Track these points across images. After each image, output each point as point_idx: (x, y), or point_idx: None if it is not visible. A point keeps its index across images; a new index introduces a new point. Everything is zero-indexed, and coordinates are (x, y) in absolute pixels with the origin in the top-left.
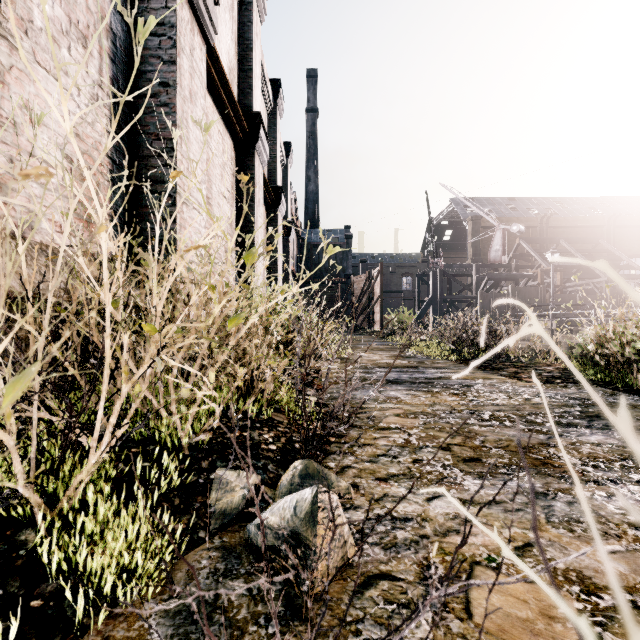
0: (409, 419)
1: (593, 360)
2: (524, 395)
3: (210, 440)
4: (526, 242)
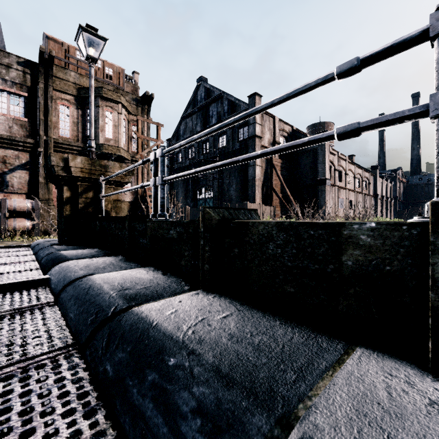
0: None
1: None
2: None
3: None
4: None
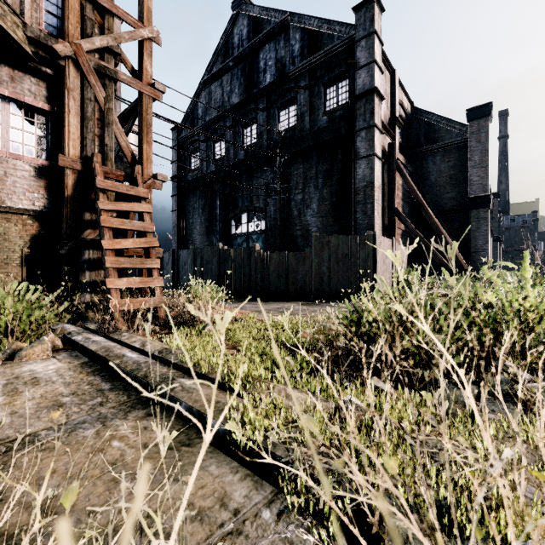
0: None
1: None
2: None
3: None
4: None
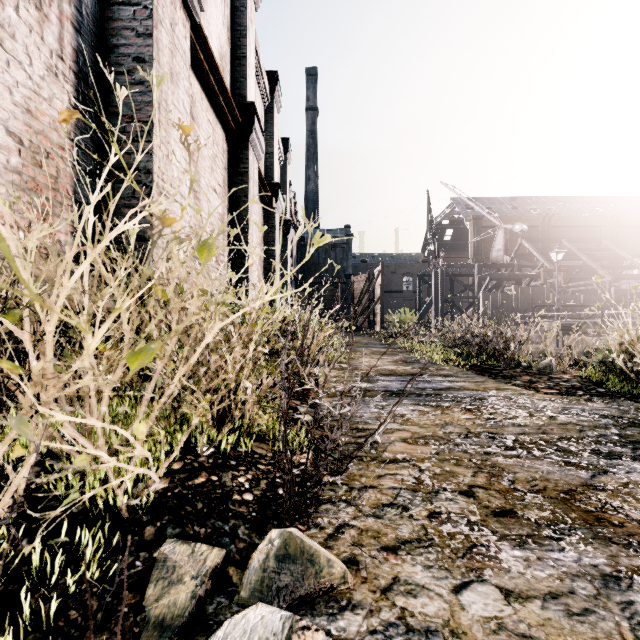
0: (419, 446)
1: (616, 368)
2: (547, 412)
3: (164, 492)
4: (528, 242)
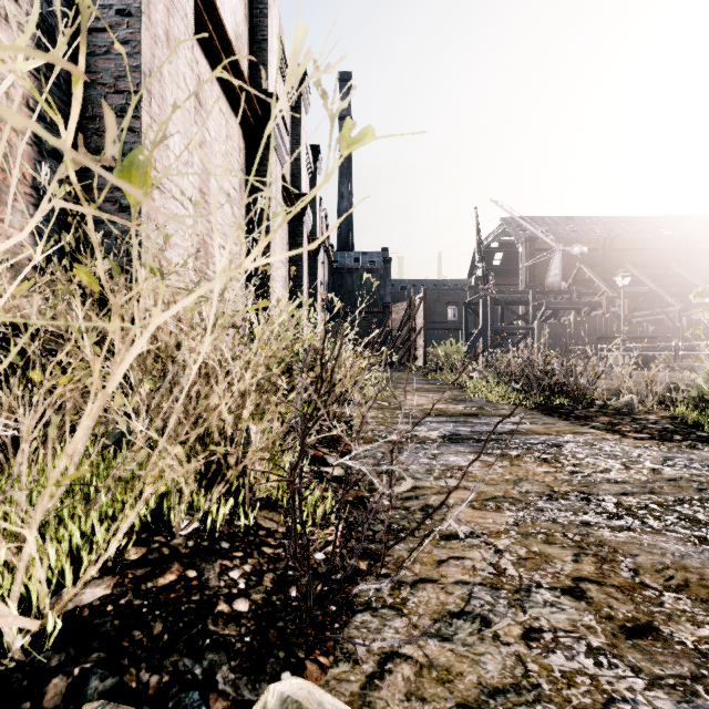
0: (489, 513)
1: None
2: (645, 462)
3: (100, 605)
4: (588, 266)
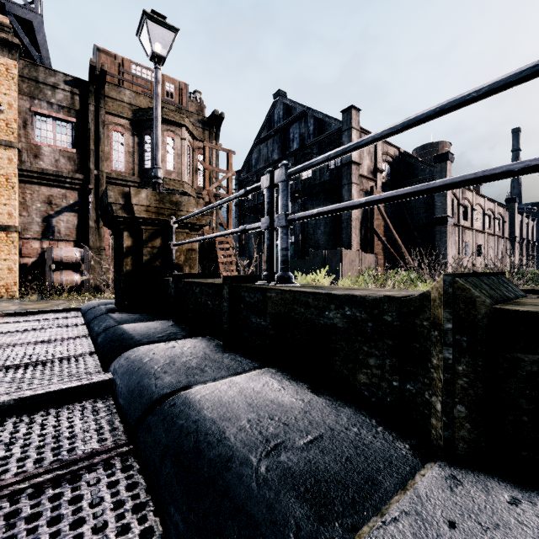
0: None
1: None
2: None
3: None
4: None
